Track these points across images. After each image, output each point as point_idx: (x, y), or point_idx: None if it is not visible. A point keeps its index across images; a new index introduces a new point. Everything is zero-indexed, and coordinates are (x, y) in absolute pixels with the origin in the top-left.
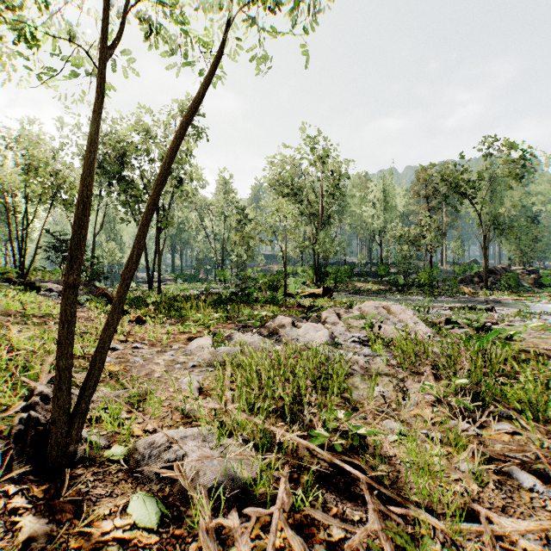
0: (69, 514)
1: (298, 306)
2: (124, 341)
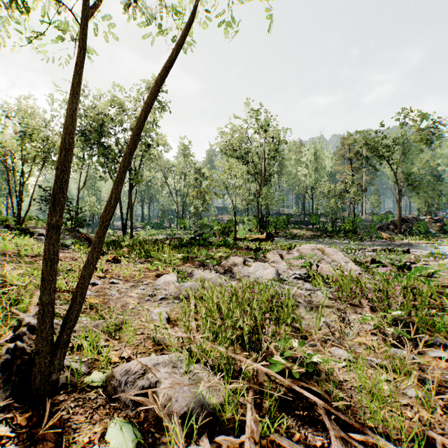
0: (50, 442)
1: (246, 248)
2: (102, 277)
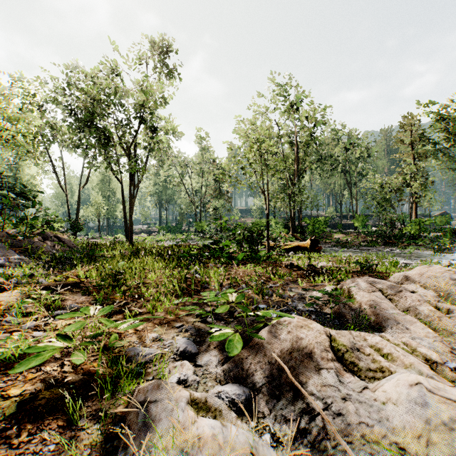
0: None
1: (289, 266)
2: None
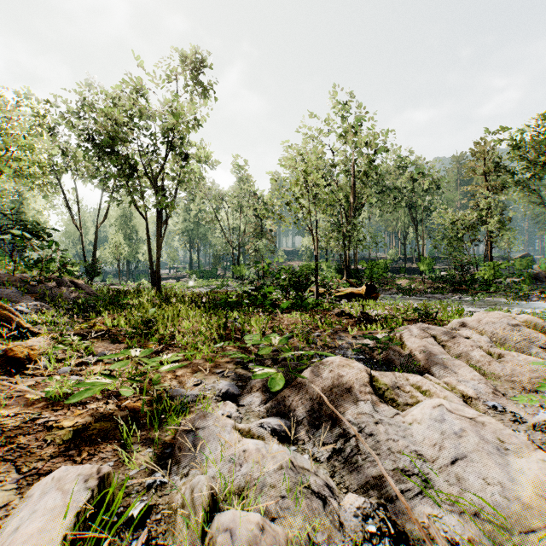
0: None
1: (340, 314)
2: None
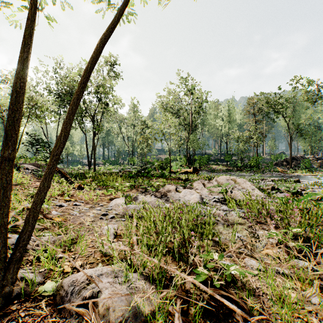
0: None
1: (178, 179)
2: (68, 200)
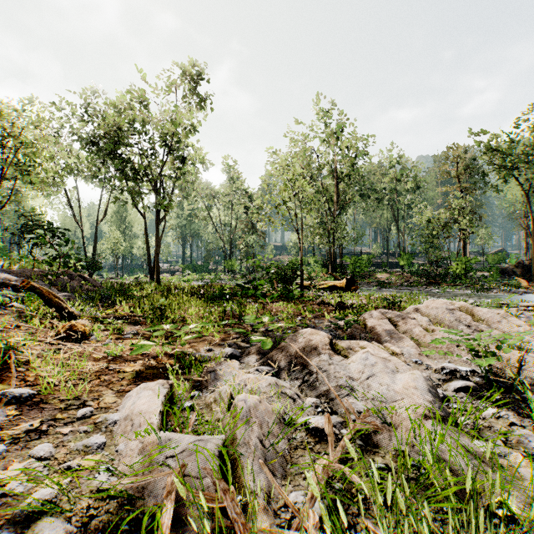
0: None
1: (320, 303)
2: None
